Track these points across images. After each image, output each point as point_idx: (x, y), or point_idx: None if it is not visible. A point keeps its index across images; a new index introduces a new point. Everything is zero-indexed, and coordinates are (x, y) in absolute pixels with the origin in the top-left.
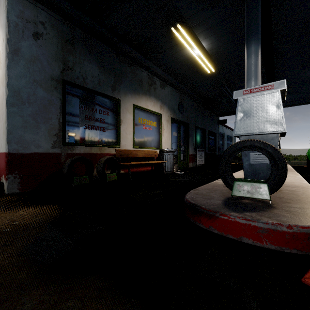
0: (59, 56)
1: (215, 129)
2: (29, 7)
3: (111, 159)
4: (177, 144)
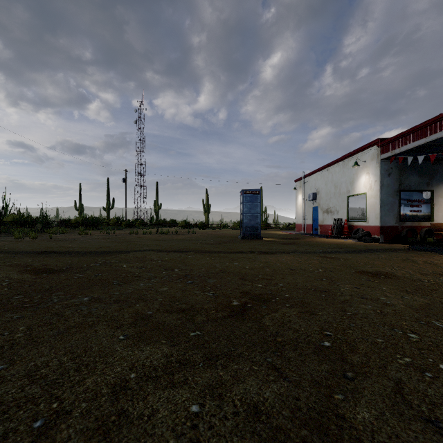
0: (397, 179)
1: None
2: (386, 164)
3: (429, 229)
4: None
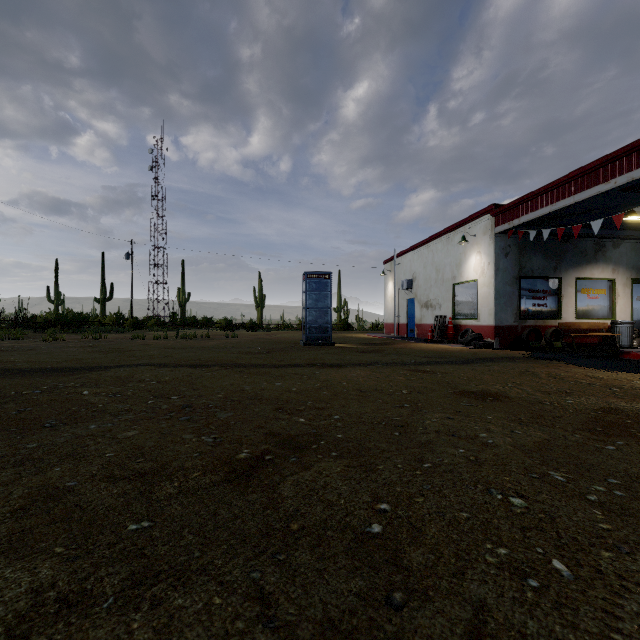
0: (517, 261)
1: None
2: (503, 240)
3: (556, 330)
4: None
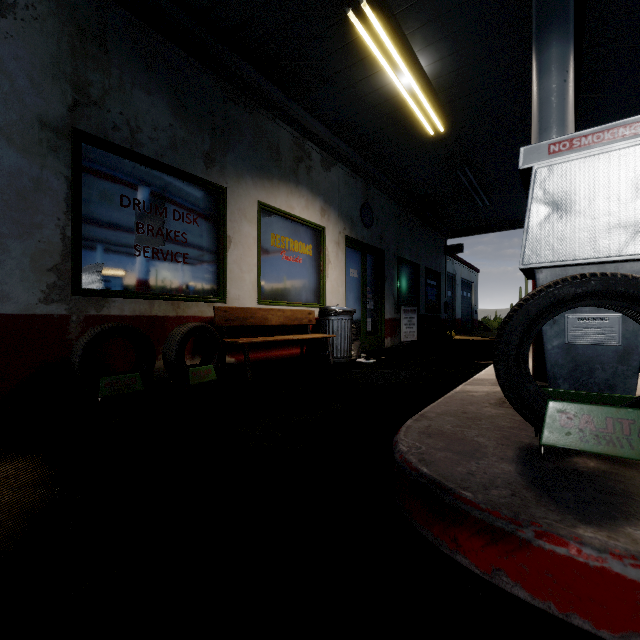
0: (63, 68)
1: (438, 265)
2: None
3: (200, 330)
4: (359, 295)
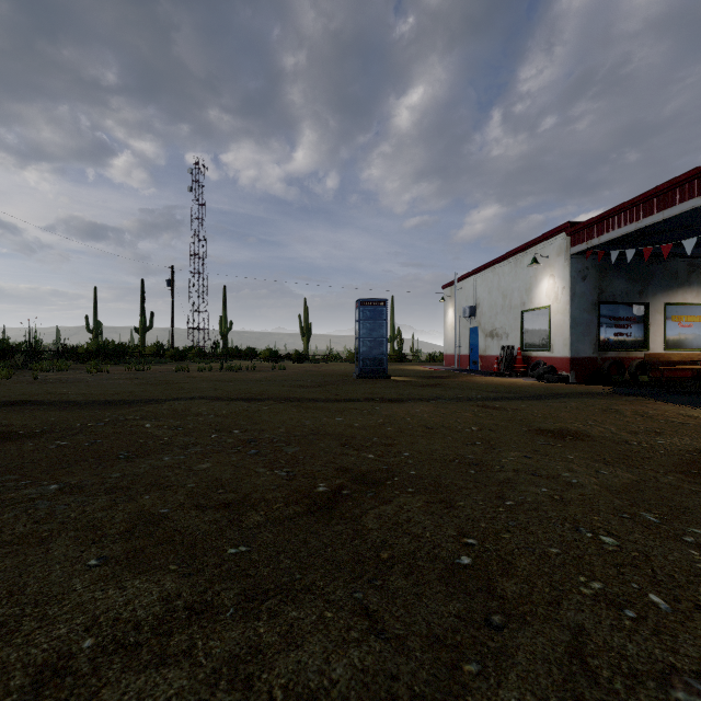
0: (596, 285)
1: None
2: (580, 262)
3: (642, 362)
4: None
